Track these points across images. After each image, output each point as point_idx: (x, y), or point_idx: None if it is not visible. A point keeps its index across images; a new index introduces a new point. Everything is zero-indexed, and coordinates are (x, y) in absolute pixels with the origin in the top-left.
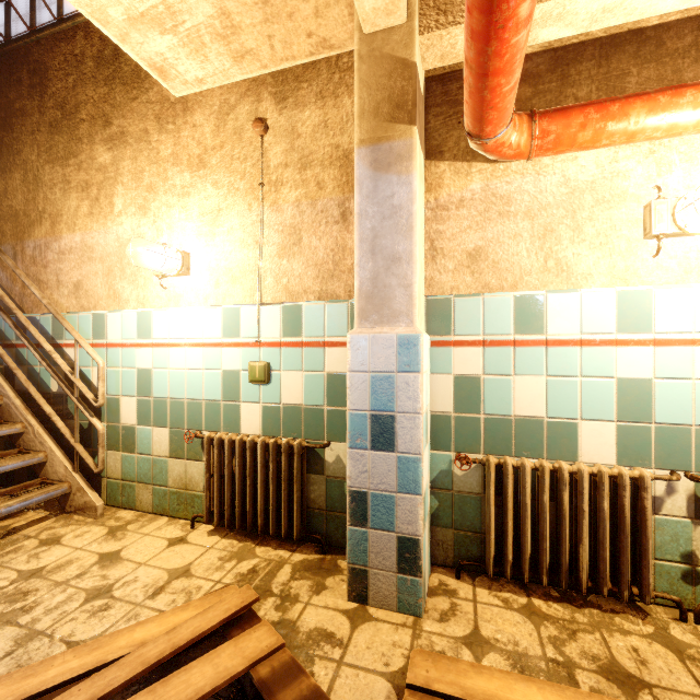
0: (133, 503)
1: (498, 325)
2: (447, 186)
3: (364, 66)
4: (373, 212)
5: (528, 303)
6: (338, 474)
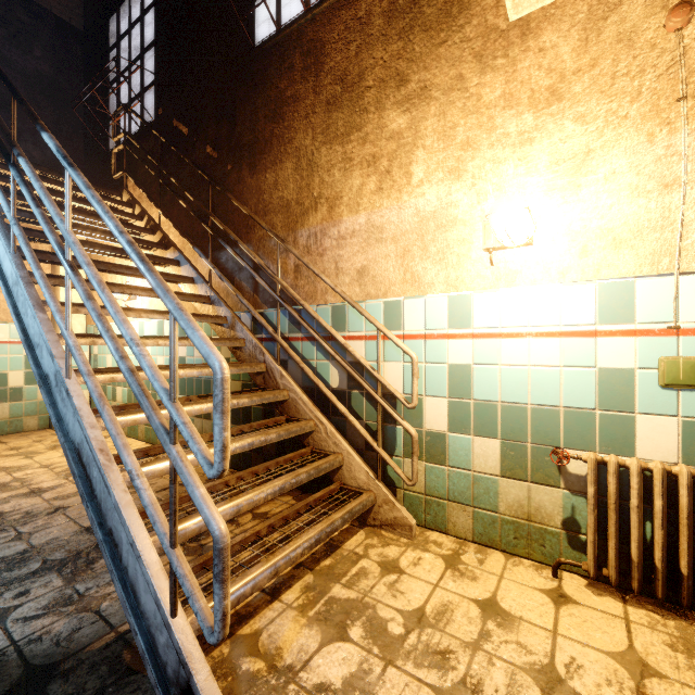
0: (443, 525)
1: None
2: None
3: None
4: None
5: None
6: None
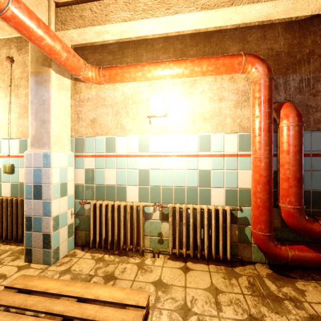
0: None
1: (100, 149)
2: (83, 92)
3: None
4: (36, 102)
5: (110, 140)
6: None
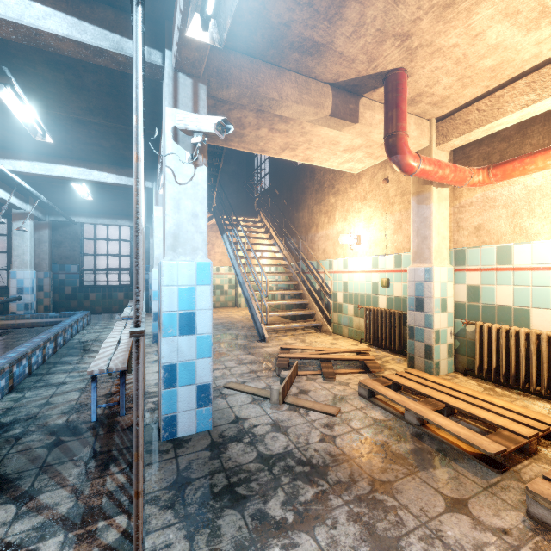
0: (341, 333)
1: (488, 261)
2: (464, 196)
3: None
4: (417, 220)
5: (503, 250)
6: None
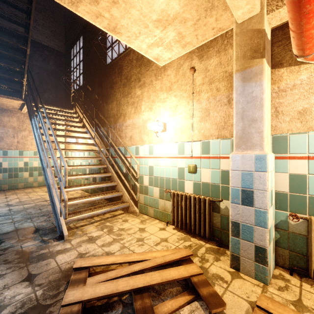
0: (147, 213)
1: None
2: (285, 79)
3: (238, 37)
4: (242, 100)
5: None
6: (226, 214)
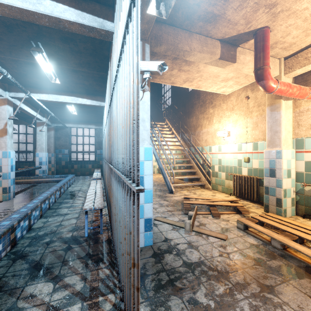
0: (217, 189)
1: None
2: (303, 105)
3: None
4: (270, 121)
5: None
6: None
